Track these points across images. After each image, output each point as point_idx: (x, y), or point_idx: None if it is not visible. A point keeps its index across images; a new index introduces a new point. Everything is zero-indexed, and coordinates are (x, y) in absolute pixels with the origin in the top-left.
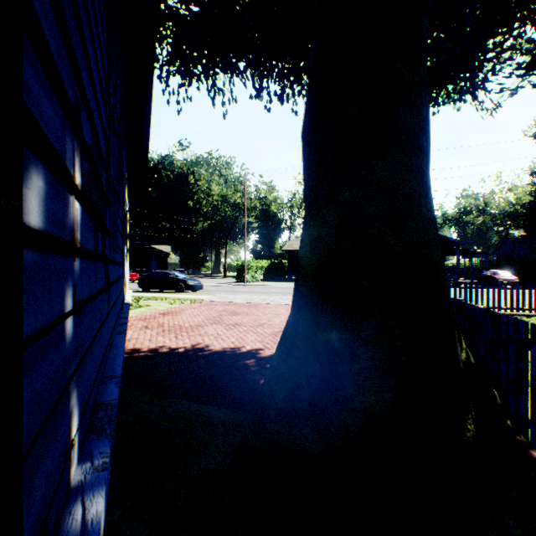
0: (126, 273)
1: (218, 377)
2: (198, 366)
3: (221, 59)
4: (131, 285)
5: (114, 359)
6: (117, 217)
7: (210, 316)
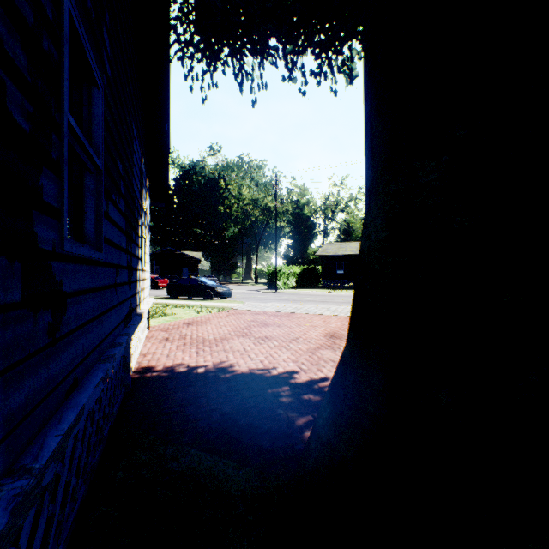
0: (143, 279)
1: (241, 412)
2: (217, 394)
3: (249, 38)
4: (161, 291)
5: (60, 418)
6: (102, 201)
7: (237, 328)
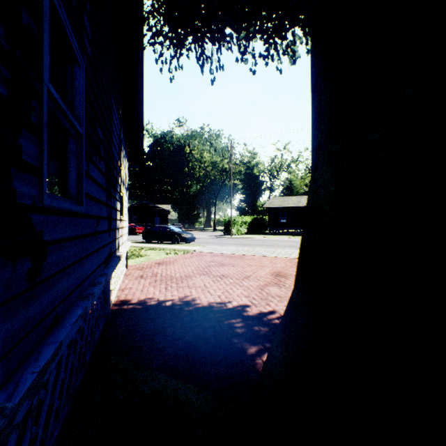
0: (122, 227)
1: (201, 340)
2: (182, 324)
3: (209, 28)
4: (138, 236)
5: (38, 355)
6: (83, 162)
7: (199, 267)
